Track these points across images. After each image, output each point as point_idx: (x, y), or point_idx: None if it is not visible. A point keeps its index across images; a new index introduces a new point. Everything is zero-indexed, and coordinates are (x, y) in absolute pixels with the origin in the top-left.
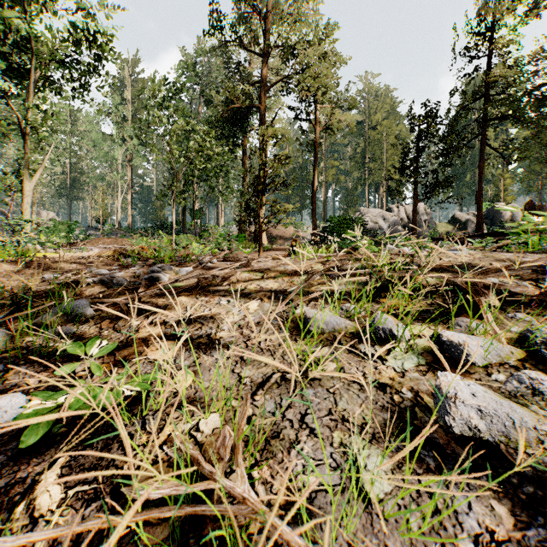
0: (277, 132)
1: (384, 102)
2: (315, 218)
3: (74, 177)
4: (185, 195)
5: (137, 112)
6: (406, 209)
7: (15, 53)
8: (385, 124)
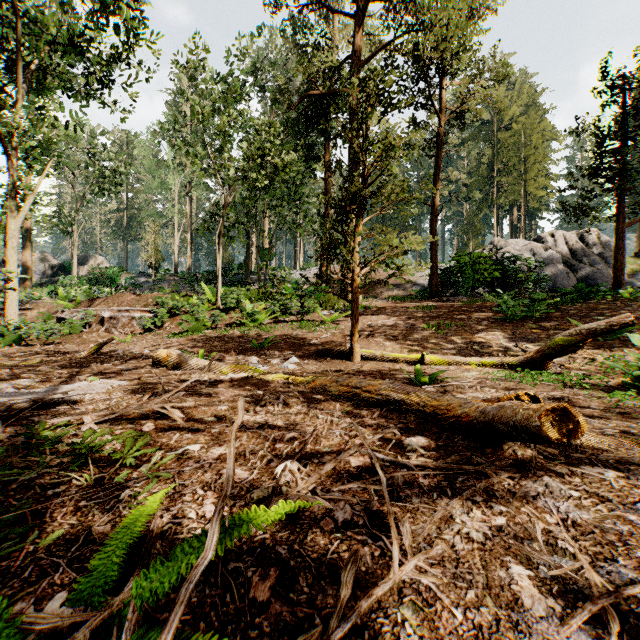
0: (390, 84)
1: (520, 91)
2: (435, 256)
3: (131, 214)
4: (238, 228)
5: (197, 131)
6: (567, 239)
7: (7, 38)
8: (522, 121)
